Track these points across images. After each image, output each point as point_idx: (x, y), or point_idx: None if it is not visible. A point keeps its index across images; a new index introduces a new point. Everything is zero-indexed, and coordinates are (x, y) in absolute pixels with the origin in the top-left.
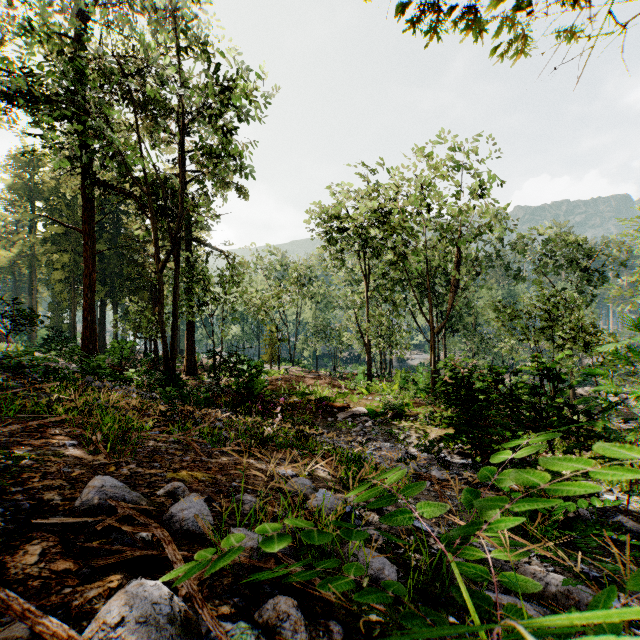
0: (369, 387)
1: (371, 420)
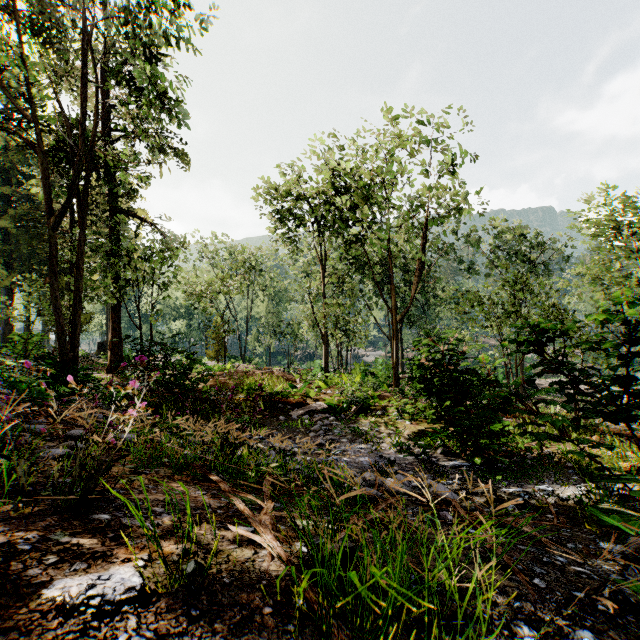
0: (328, 380)
1: (332, 417)
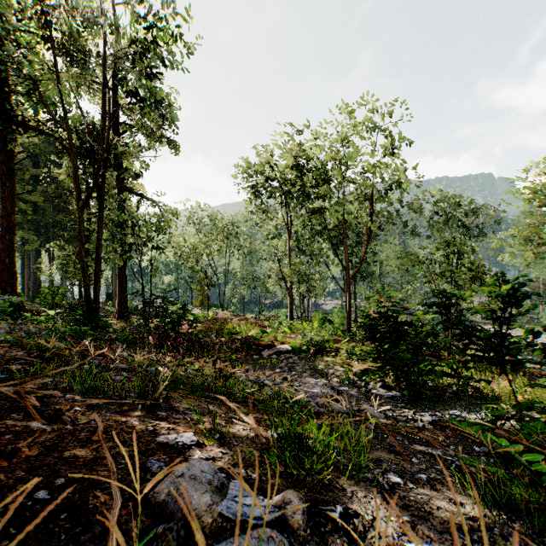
0: (292, 326)
1: (295, 356)
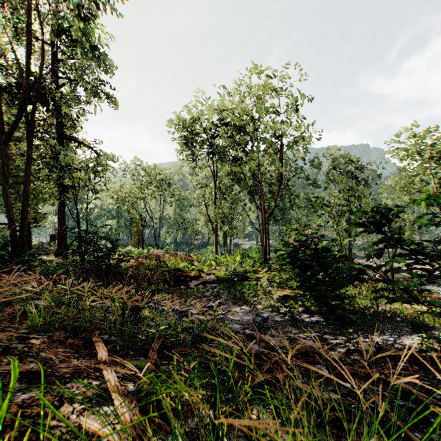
0: (217, 260)
1: (220, 286)
